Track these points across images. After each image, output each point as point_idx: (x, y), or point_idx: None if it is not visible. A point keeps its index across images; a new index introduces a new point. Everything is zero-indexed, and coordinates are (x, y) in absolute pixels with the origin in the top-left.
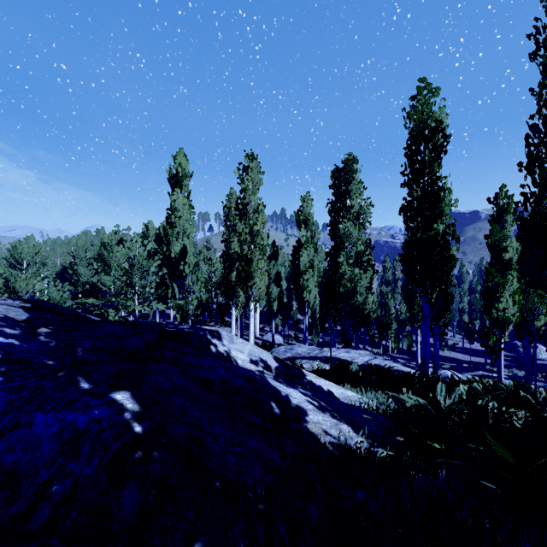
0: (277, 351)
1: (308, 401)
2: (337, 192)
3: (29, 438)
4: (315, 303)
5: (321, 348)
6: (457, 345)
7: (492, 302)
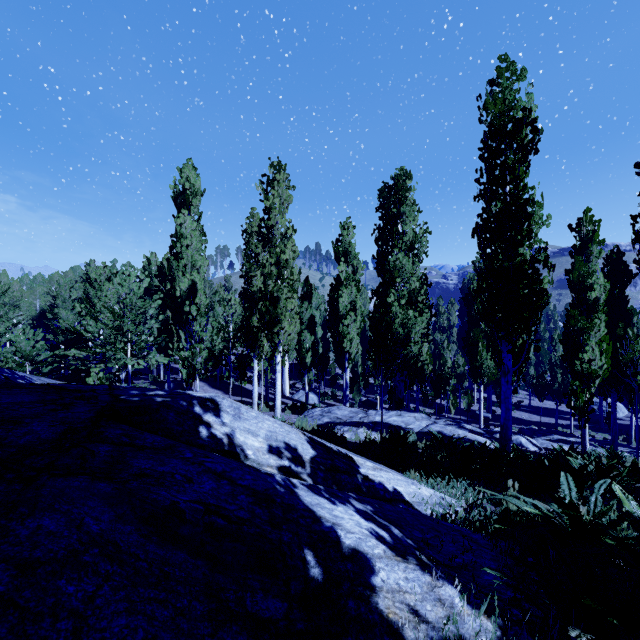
0: (311, 415)
1: (373, 532)
2: (385, 216)
3: None
4: (357, 355)
5: (364, 408)
6: (522, 403)
7: (575, 352)
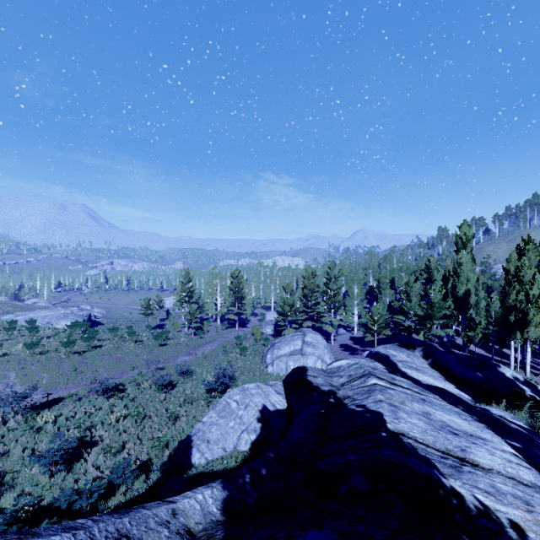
0: None
1: (529, 390)
2: None
3: (468, 375)
4: None
5: None
6: None
7: None
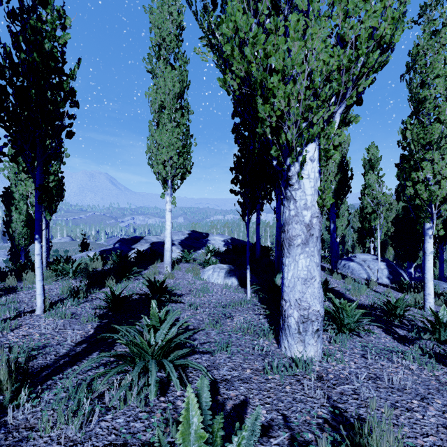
0: None
1: None
2: None
3: None
4: None
5: None
6: None
7: None
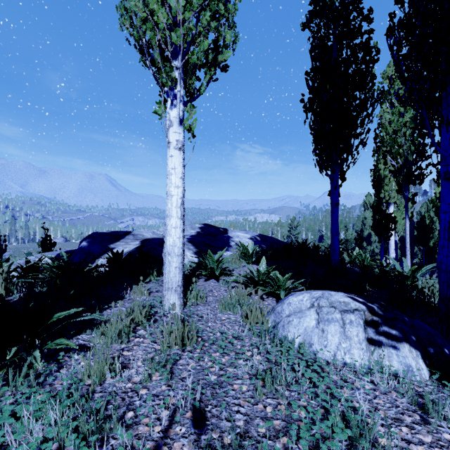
0: None
1: None
2: None
3: None
4: None
5: None
6: None
7: None
